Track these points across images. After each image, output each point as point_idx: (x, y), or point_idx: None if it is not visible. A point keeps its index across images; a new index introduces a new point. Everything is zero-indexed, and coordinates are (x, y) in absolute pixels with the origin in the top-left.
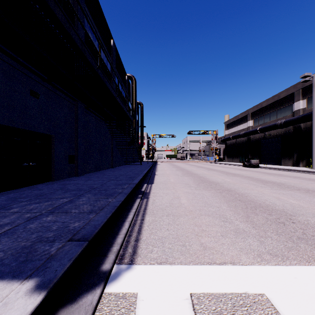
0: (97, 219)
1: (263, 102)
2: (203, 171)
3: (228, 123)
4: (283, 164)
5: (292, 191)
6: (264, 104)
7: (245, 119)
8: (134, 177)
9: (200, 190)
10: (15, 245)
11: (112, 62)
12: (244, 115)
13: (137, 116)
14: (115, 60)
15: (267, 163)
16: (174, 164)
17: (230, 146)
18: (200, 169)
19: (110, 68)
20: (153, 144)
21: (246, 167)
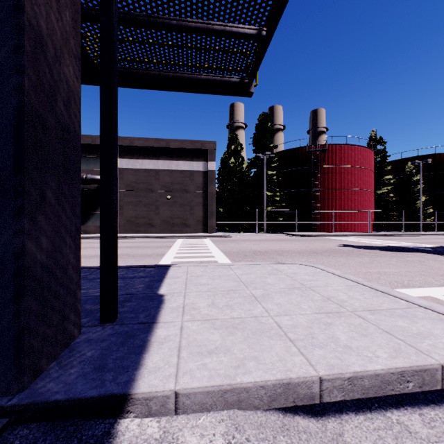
0: (119, 266)
1: None
2: None
3: None
4: None
5: (88, 249)
6: None
7: None
8: None
9: None
10: (143, 273)
11: None
12: None
13: None
14: None
15: None
16: None
17: None
18: None
19: None
20: None
21: None
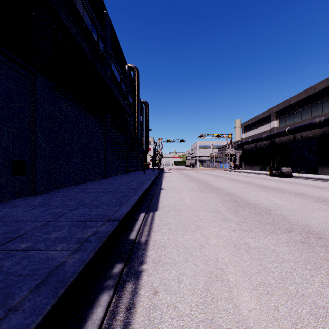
0: None
1: (292, 98)
2: (225, 182)
3: (245, 125)
4: (321, 173)
5: None
6: (293, 100)
7: (268, 120)
8: (126, 197)
9: (253, 232)
10: None
11: (105, 40)
12: (266, 115)
13: (141, 117)
14: (111, 41)
15: (297, 171)
16: (185, 172)
17: (248, 151)
18: (219, 179)
19: (103, 48)
20: (160, 149)
21: (274, 176)
